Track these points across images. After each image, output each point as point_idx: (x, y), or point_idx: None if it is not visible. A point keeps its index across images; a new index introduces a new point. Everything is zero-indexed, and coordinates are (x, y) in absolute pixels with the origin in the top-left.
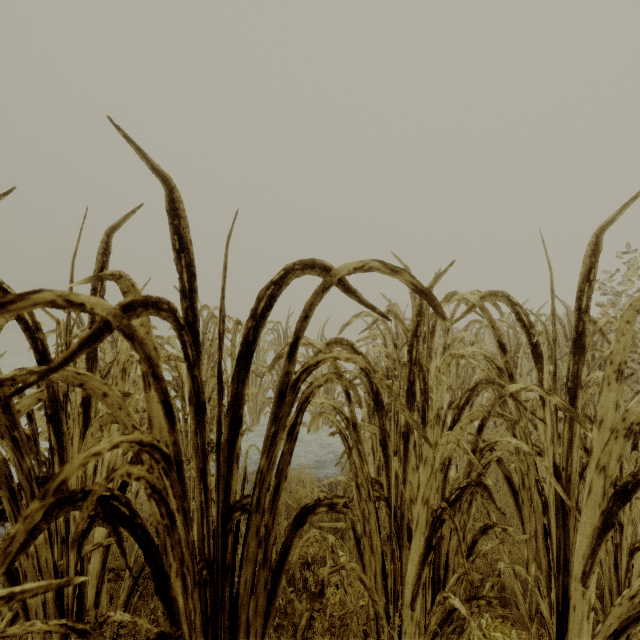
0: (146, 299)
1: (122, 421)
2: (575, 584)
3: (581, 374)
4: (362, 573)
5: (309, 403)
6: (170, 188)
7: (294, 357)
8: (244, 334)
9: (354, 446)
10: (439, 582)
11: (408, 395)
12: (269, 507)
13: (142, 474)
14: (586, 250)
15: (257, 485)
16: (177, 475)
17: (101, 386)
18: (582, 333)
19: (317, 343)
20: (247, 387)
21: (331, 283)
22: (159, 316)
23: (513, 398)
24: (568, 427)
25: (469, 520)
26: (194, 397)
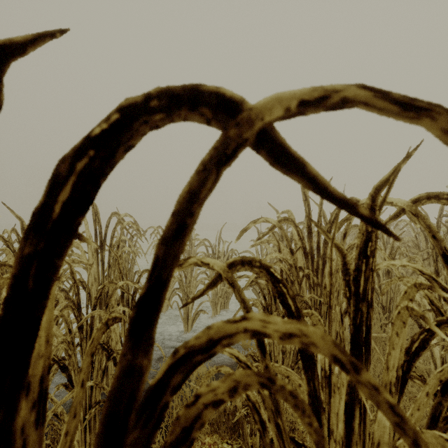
0: None
1: None
2: None
3: None
4: None
5: (188, 446)
6: None
7: (151, 330)
8: (16, 275)
9: (269, 420)
10: None
11: (351, 345)
12: None
13: None
14: None
15: None
16: None
17: None
18: None
19: (213, 263)
20: None
21: (244, 144)
22: None
23: None
24: None
25: None
26: None
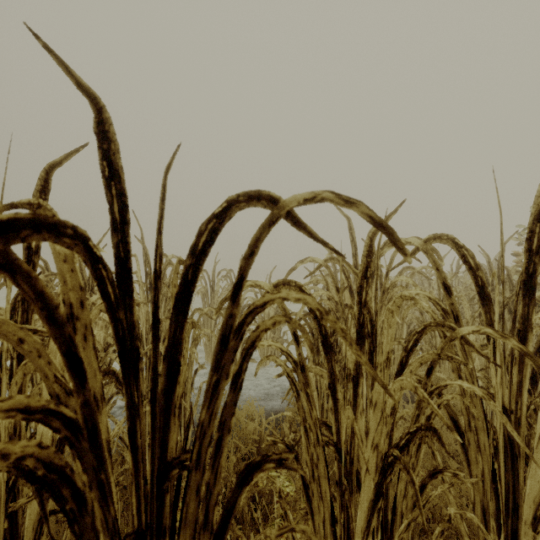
0: (37, 219)
1: (42, 370)
2: (525, 528)
3: (532, 316)
4: (313, 536)
5: (255, 348)
6: (98, 108)
7: (238, 298)
8: (183, 272)
9: (302, 390)
10: (386, 524)
11: (357, 338)
12: (211, 463)
13: (29, 451)
14: (537, 190)
15: (197, 439)
16: (89, 443)
17: (16, 331)
18: (533, 274)
19: (264, 285)
20: (199, 328)
21: (279, 216)
22: (59, 243)
23: (465, 340)
24: (518, 369)
25: (418, 463)
26: (117, 344)
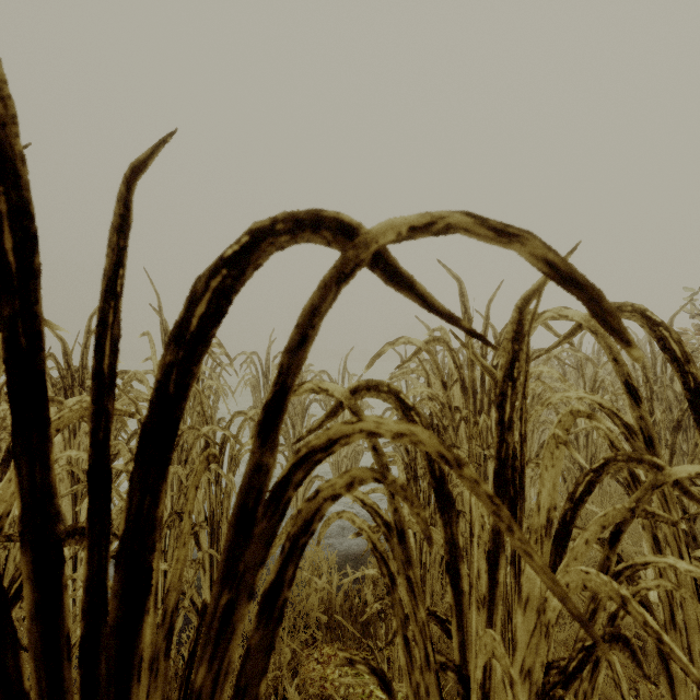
0: None
1: None
2: None
3: None
4: None
5: (310, 536)
6: None
7: (276, 432)
8: (158, 380)
9: (399, 573)
10: None
11: (495, 483)
12: None
13: None
14: None
15: None
16: None
17: None
18: None
19: (333, 389)
20: (239, 443)
21: (360, 263)
22: None
23: (682, 488)
24: None
25: (594, 691)
26: None
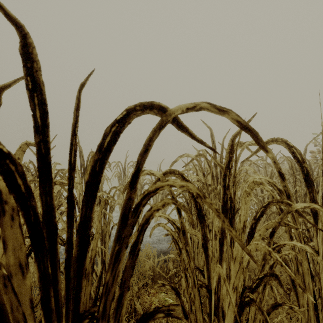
0: None
1: None
2: None
3: None
4: None
5: (148, 224)
6: (23, 34)
7: (136, 185)
8: (92, 165)
9: (183, 248)
10: None
11: (222, 211)
12: (114, 314)
13: None
14: None
15: (104, 296)
16: None
17: None
18: None
19: (156, 173)
20: (114, 200)
21: (167, 121)
22: None
23: (298, 213)
24: None
25: (263, 298)
26: (28, 229)
